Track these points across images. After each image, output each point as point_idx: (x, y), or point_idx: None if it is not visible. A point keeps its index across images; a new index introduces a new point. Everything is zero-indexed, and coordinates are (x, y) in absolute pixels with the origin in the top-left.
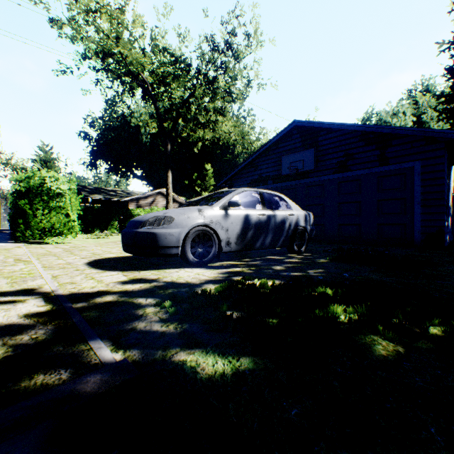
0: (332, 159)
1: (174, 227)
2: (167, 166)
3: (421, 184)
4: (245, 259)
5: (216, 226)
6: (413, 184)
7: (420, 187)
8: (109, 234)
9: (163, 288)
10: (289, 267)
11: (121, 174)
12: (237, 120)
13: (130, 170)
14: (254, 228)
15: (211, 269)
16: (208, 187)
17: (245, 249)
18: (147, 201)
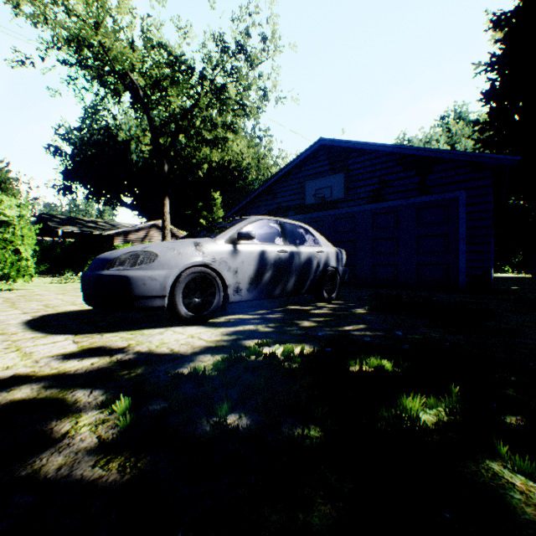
0: (365, 186)
1: (157, 267)
2: (163, 191)
3: (466, 217)
4: (261, 311)
5: (220, 267)
6: (458, 217)
7: (465, 221)
8: None
9: (129, 365)
10: (321, 322)
11: (105, 202)
12: (251, 139)
13: (116, 196)
14: (273, 269)
15: (213, 328)
16: (216, 220)
17: (260, 297)
18: (138, 236)
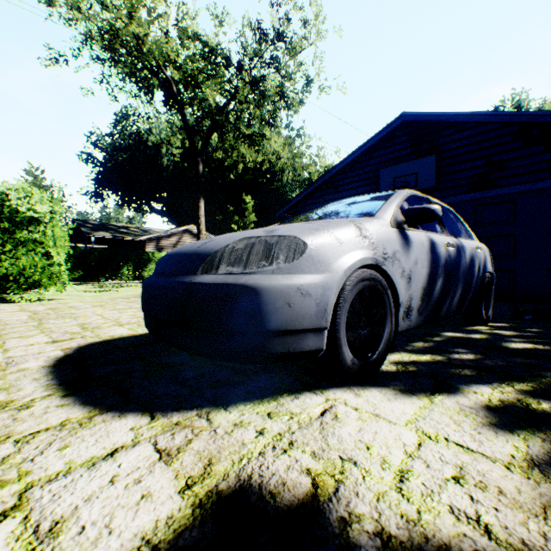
0: (464, 170)
1: (307, 269)
2: (198, 193)
3: None
4: (421, 344)
5: (392, 269)
6: None
7: None
8: (119, 285)
9: None
10: None
11: (135, 208)
12: (288, 136)
13: (146, 202)
14: (443, 273)
15: (421, 397)
16: (247, 225)
17: (426, 322)
18: (170, 242)
